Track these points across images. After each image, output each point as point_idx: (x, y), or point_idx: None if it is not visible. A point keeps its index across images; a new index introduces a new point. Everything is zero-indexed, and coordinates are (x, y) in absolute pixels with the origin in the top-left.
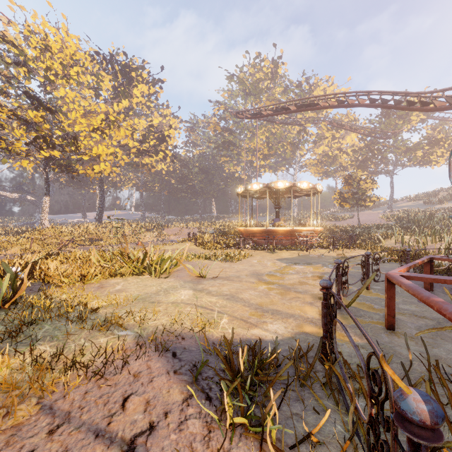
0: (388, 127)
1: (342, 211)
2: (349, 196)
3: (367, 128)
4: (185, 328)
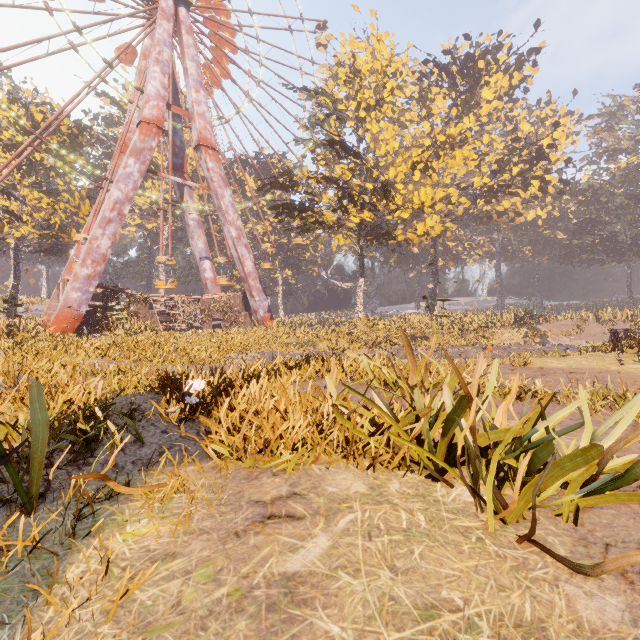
0: None
1: None
2: None
3: None
4: None
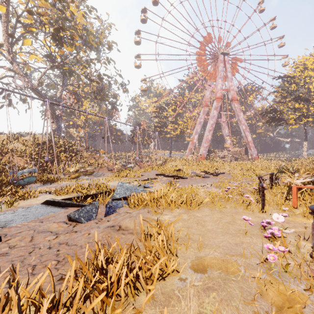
0: None
1: None
2: None
3: None
4: None
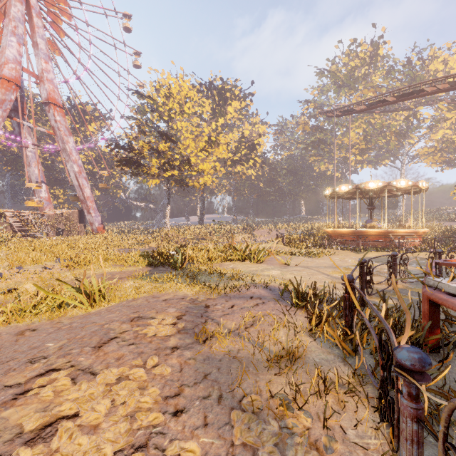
0: None
1: None
2: None
3: None
4: (275, 284)
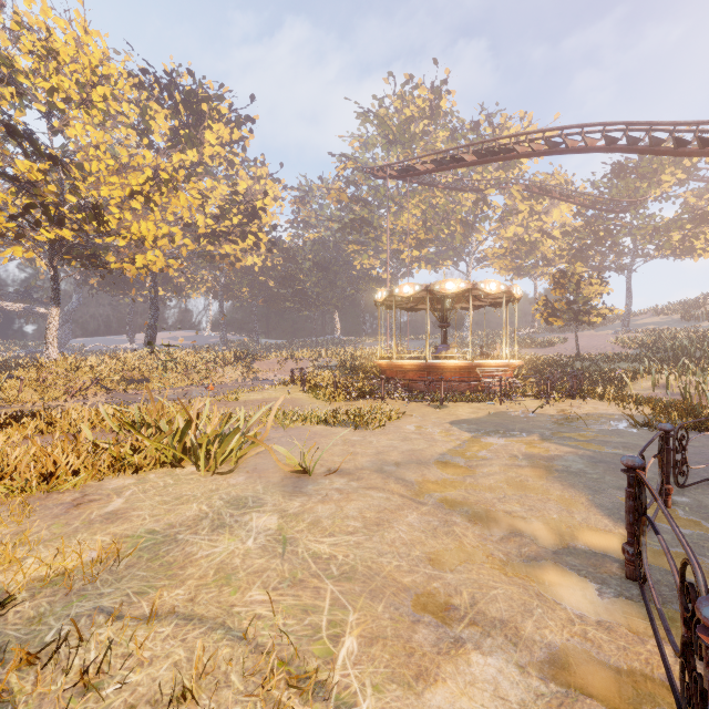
0: (623, 193)
1: (544, 331)
2: (561, 307)
3: (589, 194)
4: None
